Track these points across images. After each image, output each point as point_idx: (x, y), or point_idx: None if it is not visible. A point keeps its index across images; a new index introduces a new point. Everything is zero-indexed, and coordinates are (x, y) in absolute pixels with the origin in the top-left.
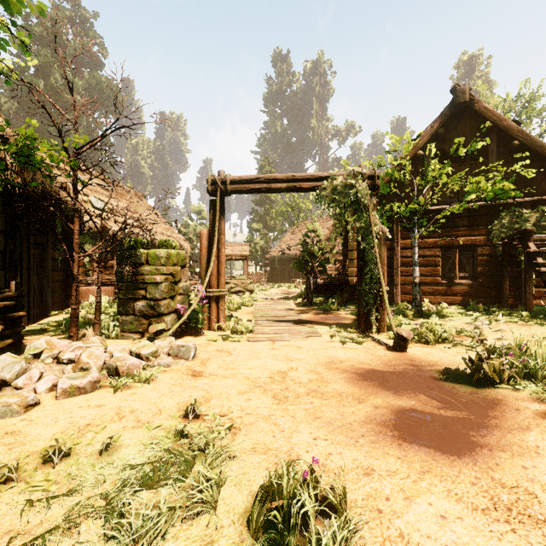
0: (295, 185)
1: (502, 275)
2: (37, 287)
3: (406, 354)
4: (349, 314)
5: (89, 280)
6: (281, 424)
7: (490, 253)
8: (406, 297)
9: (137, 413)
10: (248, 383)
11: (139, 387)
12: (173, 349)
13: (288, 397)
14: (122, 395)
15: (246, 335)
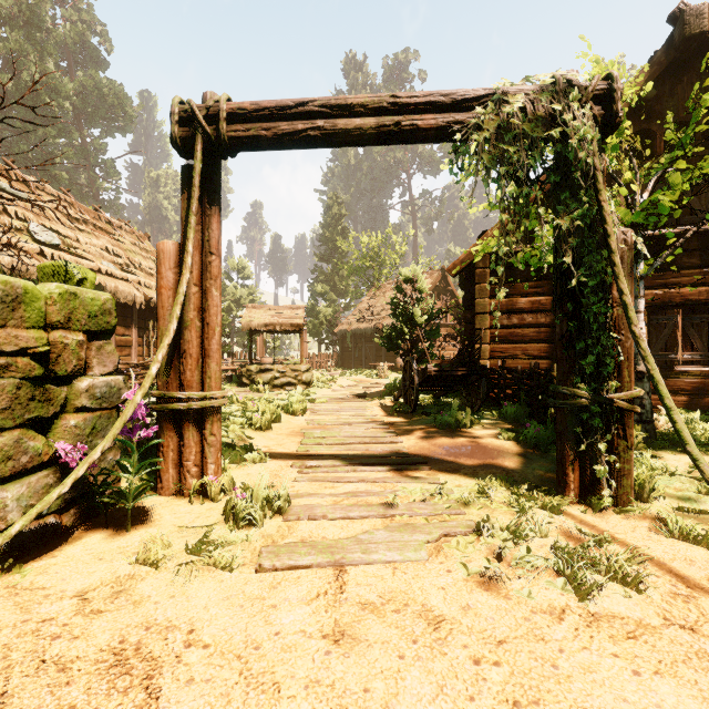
0: (399, 120)
1: None
2: None
3: None
4: (501, 438)
5: None
6: None
7: None
8: None
9: None
10: None
11: None
12: None
13: None
14: None
15: (261, 529)
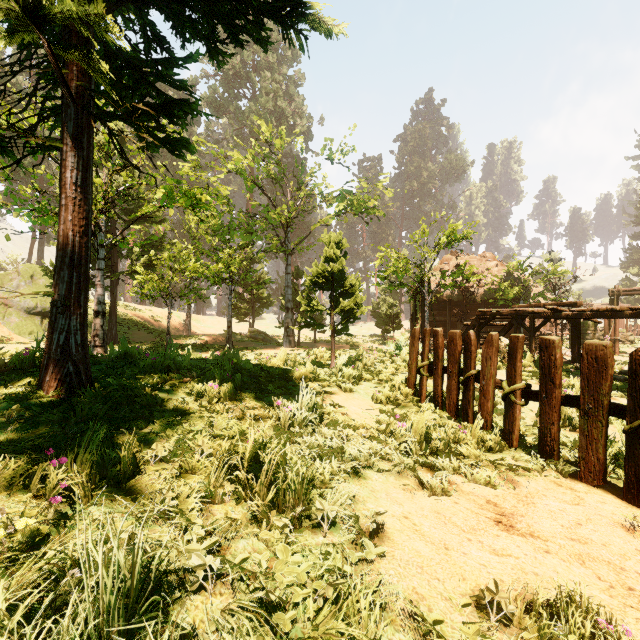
0: None
1: None
2: None
3: None
4: None
5: None
6: None
7: None
8: None
9: None
10: None
11: None
12: None
13: None
14: None
15: None
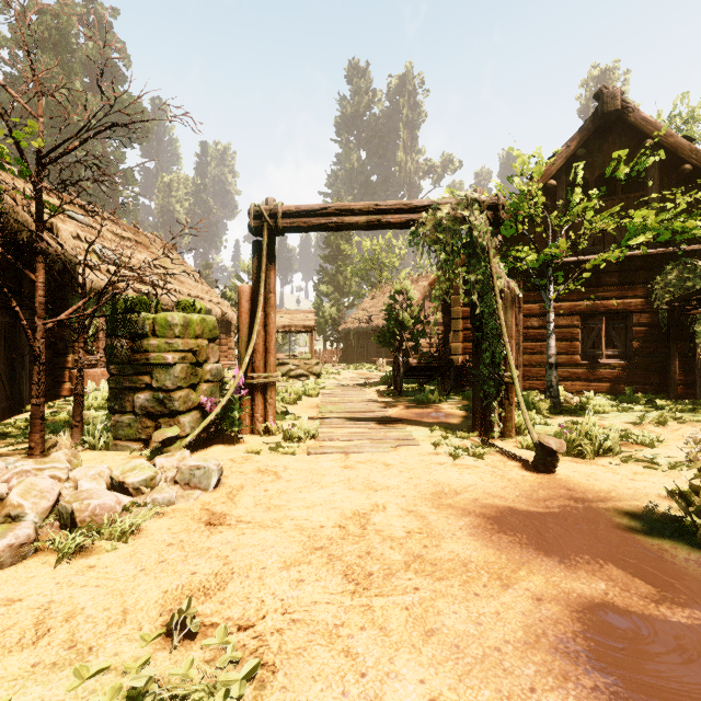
0: (379, 219)
1: (668, 352)
2: (4, 371)
3: (556, 477)
4: (455, 408)
5: (91, 359)
6: (360, 652)
7: (650, 322)
8: (531, 383)
9: (78, 621)
10: (302, 540)
11: (105, 552)
12: (182, 473)
13: (372, 576)
14: (67, 571)
15: (305, 443)
